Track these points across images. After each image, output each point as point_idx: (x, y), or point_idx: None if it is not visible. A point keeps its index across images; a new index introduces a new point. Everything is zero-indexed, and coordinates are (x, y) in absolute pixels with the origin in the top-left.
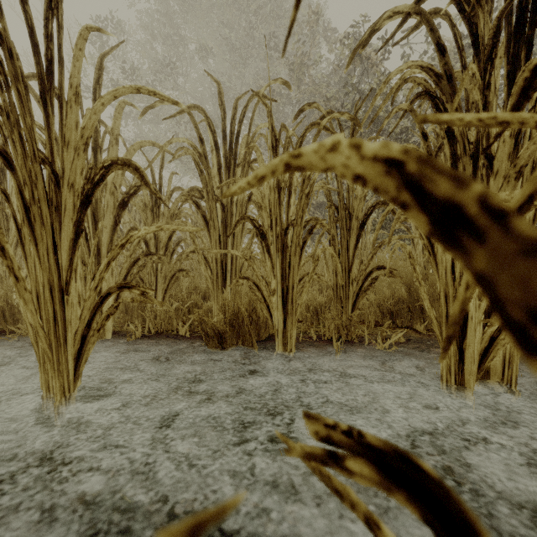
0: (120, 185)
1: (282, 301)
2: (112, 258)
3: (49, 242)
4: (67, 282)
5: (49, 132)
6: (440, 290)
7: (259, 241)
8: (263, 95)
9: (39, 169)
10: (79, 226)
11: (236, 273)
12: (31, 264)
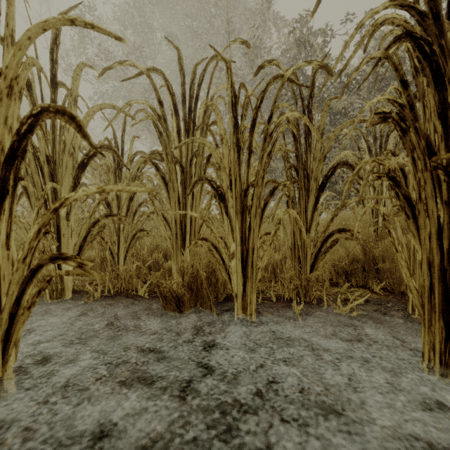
0: (79, 147)
1: (241, 264)
2: (44, 223)
3: None
4: None
5: None
6: (421, 258)
7: (218, 202)
8: None
9: None
10: (4, 185)
11: (195, 234)
12: None
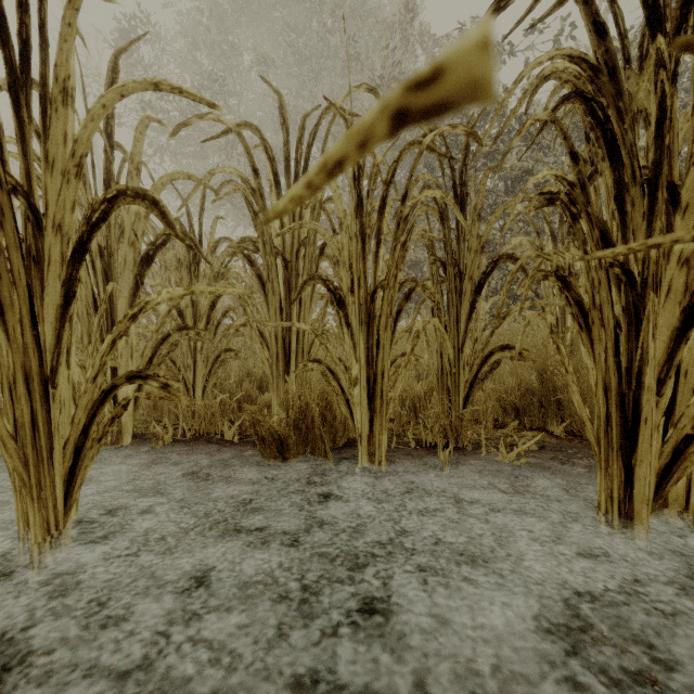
0: (143, 233)
1: (367, 394)
2: (119, 334)
3: (25, 309)
4: (53, 369)
5: (25, 148)
6: (596, 380)
7: (335, 310)
8: (341, 108)
9: (6, 200)
10: (70, 287)
11: (303, 355)
12: (1, 343)
